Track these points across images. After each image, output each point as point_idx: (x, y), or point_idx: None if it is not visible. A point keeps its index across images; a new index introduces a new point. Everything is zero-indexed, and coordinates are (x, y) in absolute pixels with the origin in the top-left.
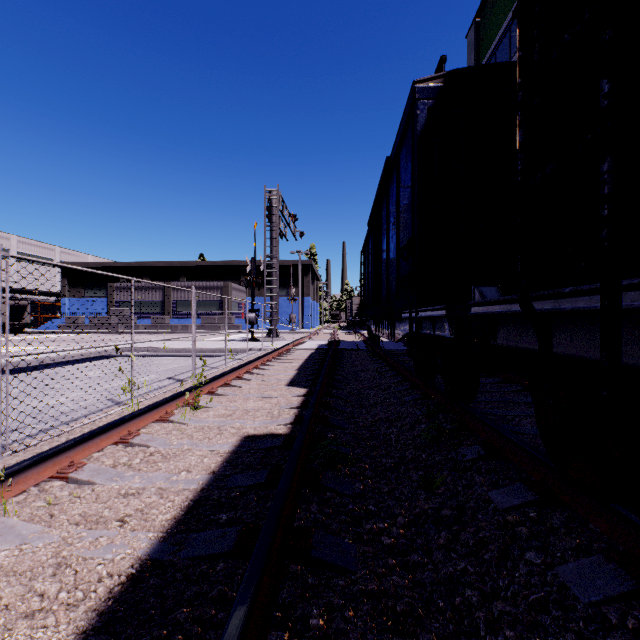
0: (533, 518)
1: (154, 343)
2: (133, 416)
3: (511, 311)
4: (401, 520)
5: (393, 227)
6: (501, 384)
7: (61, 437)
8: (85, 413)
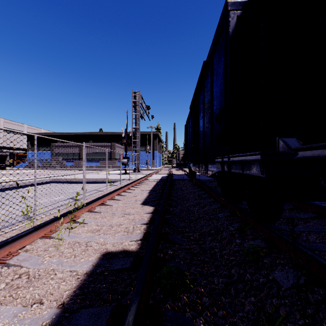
0: None
1: (71, 175)
2: (17, 237)
3: None
4: None
5: (208, 105)
6: None
7: None
8: (1, 227)
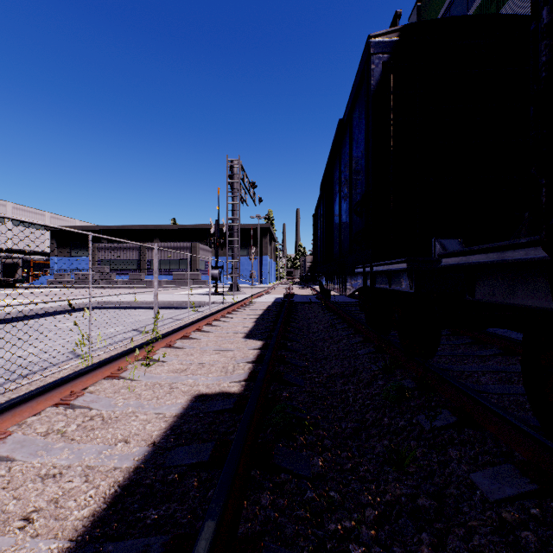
0: (537, 517)
1: (128, 297)
2: (79, 374)
3: (506, 260)
4: (370, 514)
5: (345, 186)
6: (449, 336)
7: (4, 396)
8: (42, 367)
